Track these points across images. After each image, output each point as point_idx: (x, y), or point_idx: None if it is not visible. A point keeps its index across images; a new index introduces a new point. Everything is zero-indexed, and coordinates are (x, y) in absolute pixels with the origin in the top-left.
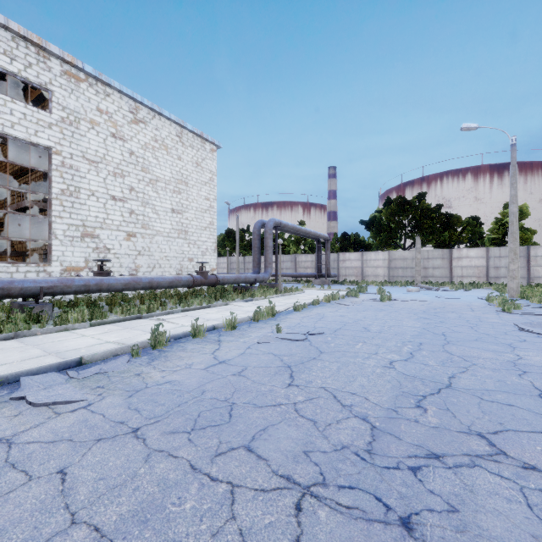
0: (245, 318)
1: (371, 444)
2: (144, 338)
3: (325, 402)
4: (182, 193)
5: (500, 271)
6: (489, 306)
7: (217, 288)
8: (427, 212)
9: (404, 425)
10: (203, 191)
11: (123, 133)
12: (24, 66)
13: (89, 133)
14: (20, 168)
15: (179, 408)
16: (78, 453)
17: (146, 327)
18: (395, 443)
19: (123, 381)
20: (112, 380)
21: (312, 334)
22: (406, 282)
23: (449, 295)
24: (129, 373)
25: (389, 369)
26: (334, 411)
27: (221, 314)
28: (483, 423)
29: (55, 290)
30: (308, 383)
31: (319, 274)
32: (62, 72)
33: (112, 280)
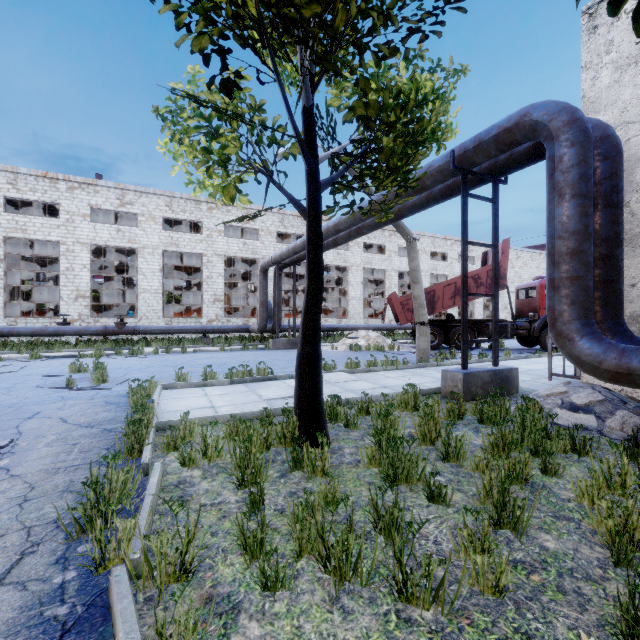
0: None
1: None
2: None
3: None
4: None
5: None
6: None
7: None
8: None
9: None
10: None
11: (513, 265)
12: None
13: None
14: None
15: None
16: None
17: None
18: None
19: None
20: None
21: None
22: None
23: None
24: None
25: None
26: None
27: None
28: None
29: None
30: None
31: None
32: None
33: None
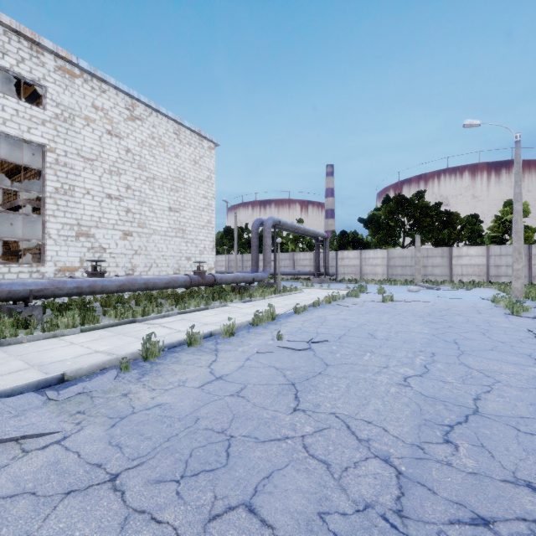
0: (243, 323)
1: (400, 501)
2: (136, 347)
3: (338, 435)
4: (179, 191)
5: (500, 270)
6: (495, 307)
7: (215, 287)
8: (426, 210)
9: (435, 470)
10: (201, 189)
11: (119, 130)
12: (17, 61)
13: (84, 130)
14: (15, 166)
15: (167, 444)
16: (39, 515)
17: (140, 333)
18: (429, 499)
19: (107, 404)
20: (95, 403)
21: (316, 341)
22: (405, 281)
23: (451, 295)
24: (116, 392)
25: (405, 388)
26: (350, 448)
27: (219, 317)
28: (529, 468)
29: (45, 292)
30: (316, 407)
31: (318, 273)
32: (56, 67)
33: (106, 282)
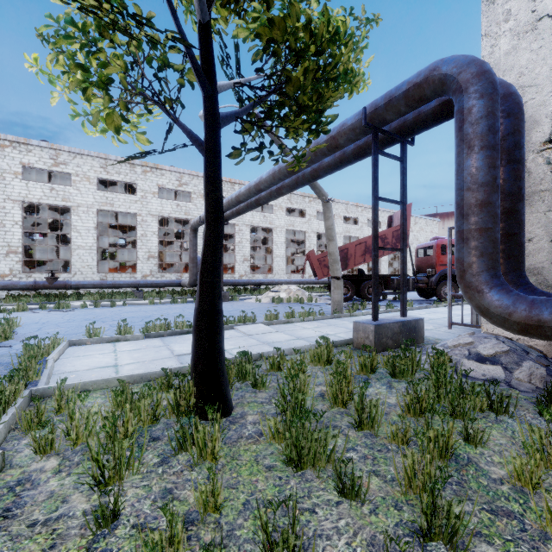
0: None
1: None
2: None
3: None
4: None
5: None
6: None
7: None
8: None
9: None
10: None
11: (412, 229)
12: None
13: None
14: None
15: None
16: None
17: None
18: None
19: None
20: None
21: None
22: None
23: None
24: None
25: None
26: None
27: None
28: None
29: None
30: None
31: None
32: None
33: None
